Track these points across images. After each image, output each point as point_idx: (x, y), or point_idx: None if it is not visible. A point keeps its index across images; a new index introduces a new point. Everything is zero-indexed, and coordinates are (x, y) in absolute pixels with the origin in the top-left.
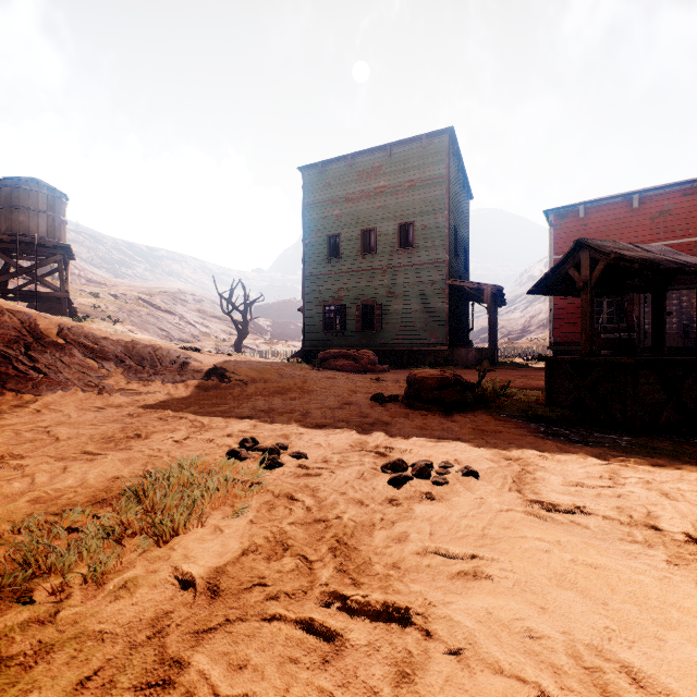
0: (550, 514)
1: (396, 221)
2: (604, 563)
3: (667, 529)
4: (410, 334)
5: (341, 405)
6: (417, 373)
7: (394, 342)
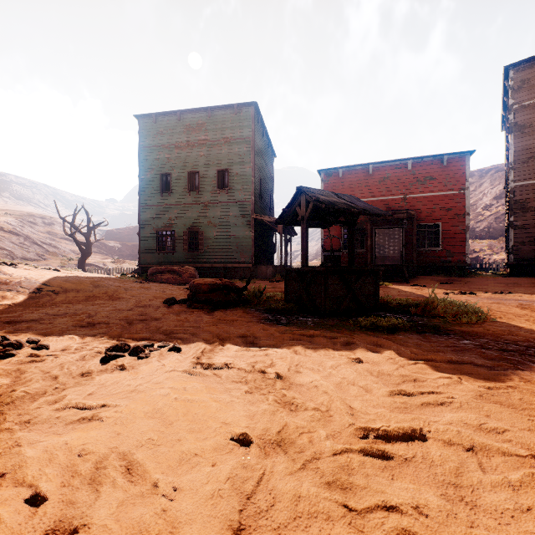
0: (202, 371)
1: (216, 167)
2: (199, 397)
3: (269, 372)
4: (225, 255)
5: (133, 308)
6: (196, 280)
7: (214, 261)
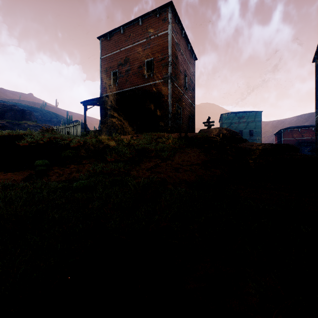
0: None
1: (248, 129)
2: None
3: None
4: None
5: None
6: None
7: None
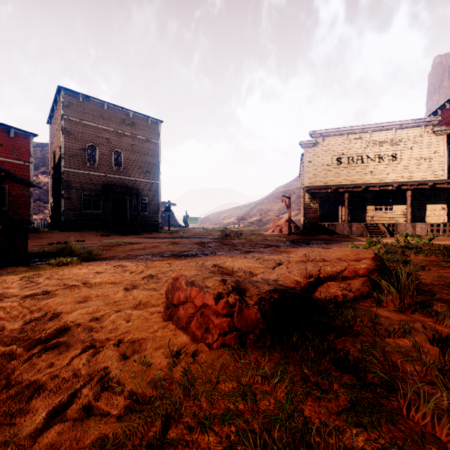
0: (41, 296)
1: None
2: (81, 294)
3: (77, 284)
4: None
5: None
6: None
7: None
